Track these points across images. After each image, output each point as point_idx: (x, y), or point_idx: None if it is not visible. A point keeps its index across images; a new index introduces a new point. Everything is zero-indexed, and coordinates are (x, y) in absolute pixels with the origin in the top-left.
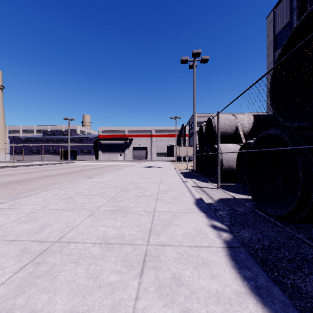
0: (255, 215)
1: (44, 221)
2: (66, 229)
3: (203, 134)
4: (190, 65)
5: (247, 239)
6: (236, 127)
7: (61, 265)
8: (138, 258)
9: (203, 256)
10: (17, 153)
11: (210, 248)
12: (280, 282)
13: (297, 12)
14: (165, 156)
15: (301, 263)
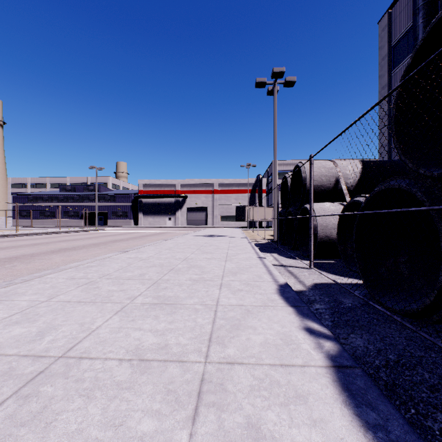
0: (370, 310)
1: (46, 321)
2: (79, 335)
3: (288, 188)
4: (269, 90)
5: (361, 350)
6: (336, 178)
7: (63, 400)
8: (189, 387)
9: (296, 383)
10: (23, 217)
11: (306, 368)
12: (422, 427)
13: (424, 13)
14: (233, 221)
15: None
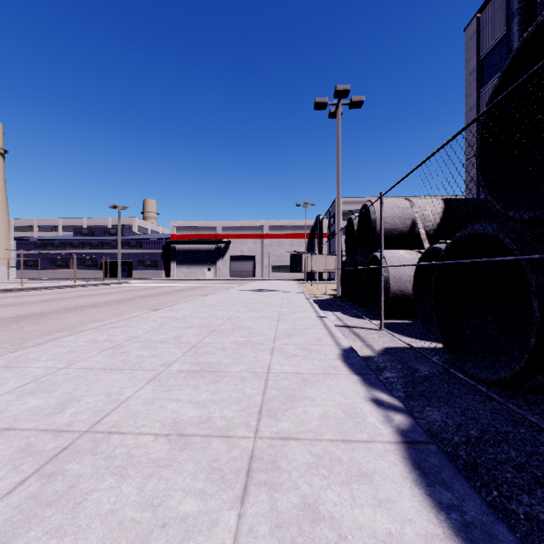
0: (450, 379)
1: (67, 391)
2: (106, 407)
3: (354, 233)
4: (331, 112)
5: (438, 425)
6: (412, 221)
7: (92, 479)
8: (237, 465)
9: (360, 461)
10: (30, 267)
11: (372, 444)
12: (505, 511)
13: (519, 19)
14: (287, 272)
15: (541, 472)
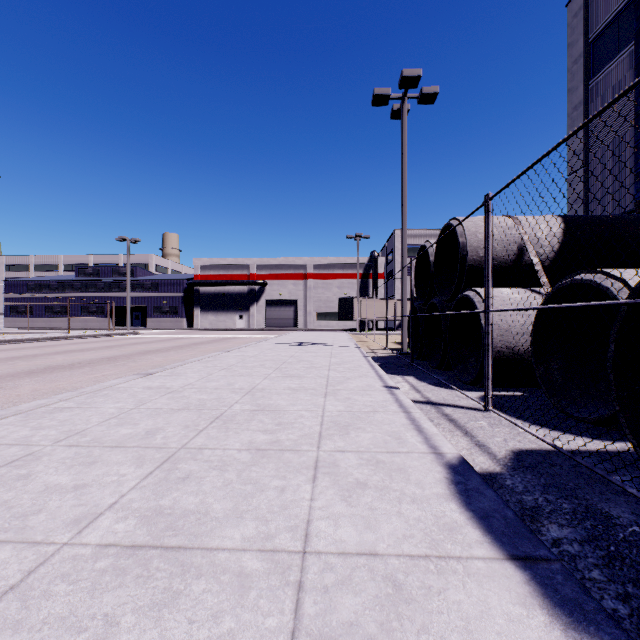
0: None
1: None
2: None
3: (430, 266)
4: (394, 109)
5: None
6: (520, 245)
7: None
8: None
9: None
10: (21, 314)
11: None
12: None
13: None
14: (335, 320)
15: None
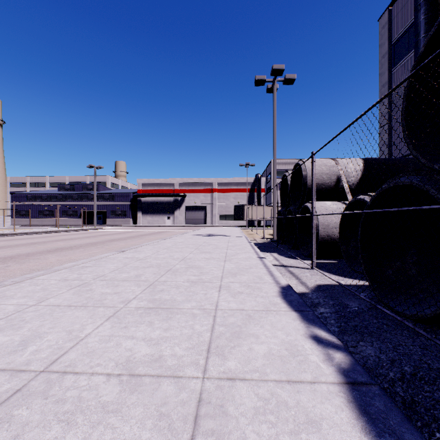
0: (378, 314)
1: (32, 328)
2: (65, 345)
3: (288, 187)
4: (268, 87)
5: (373, 360)
6: (337, 176)
7: (38, 427)
8: (185, 410)
9: (306, 405)
10: (22, 216)
11: (316, 385)
12: None
13: (425, 10)
14: (232, 220)
15: None
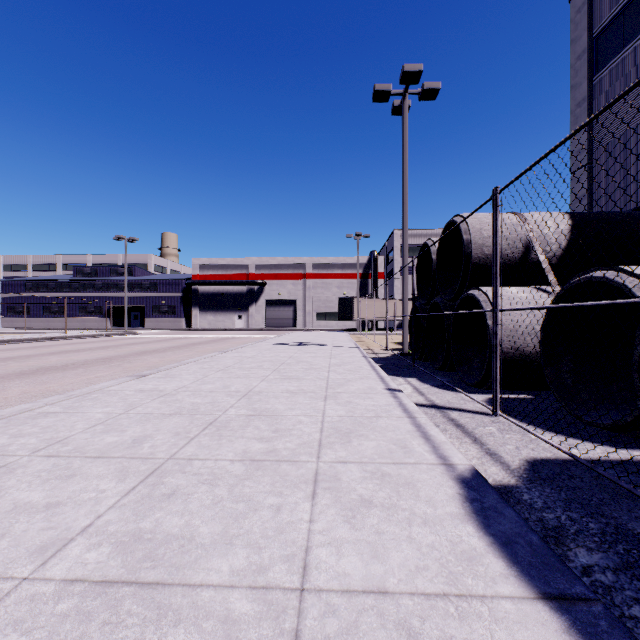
0: None
1: None
2: None
3: (432, 264)
4: (395, 105)
5: None
6: (526, 243)
7: None
8: None
9: None
10: (18, 314)
11: None
12: None
13: None
14: (335, 320)
15: None
